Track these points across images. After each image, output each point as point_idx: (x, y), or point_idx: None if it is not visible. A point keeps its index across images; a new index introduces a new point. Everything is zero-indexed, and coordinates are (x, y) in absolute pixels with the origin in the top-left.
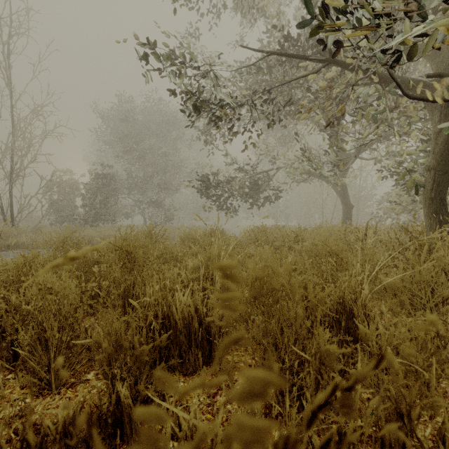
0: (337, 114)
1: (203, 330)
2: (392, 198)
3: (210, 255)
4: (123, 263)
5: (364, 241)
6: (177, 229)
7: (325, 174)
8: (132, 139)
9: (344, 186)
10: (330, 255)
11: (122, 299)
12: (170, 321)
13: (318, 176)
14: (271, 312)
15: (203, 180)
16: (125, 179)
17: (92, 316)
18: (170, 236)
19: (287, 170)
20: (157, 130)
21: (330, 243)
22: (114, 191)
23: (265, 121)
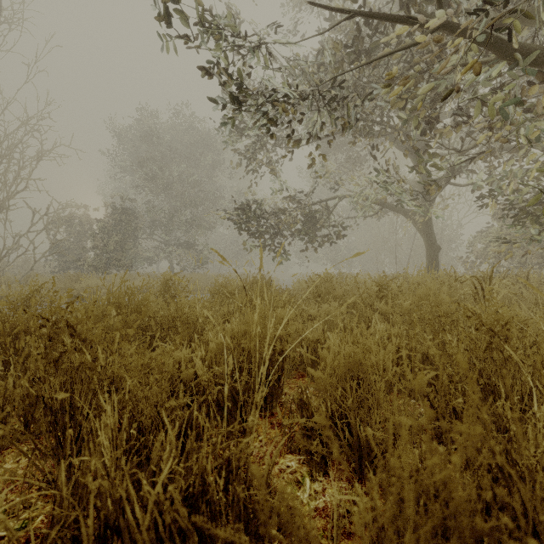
0: (432, 116)
1: (218, 543)
2: (490, 237)
3: (247, 327)
4: (61, 352)
5: (489, 298)
6: (211, 278)
7: (409, 203)
8: (156, 164)
9: (428, 222)
10: (478, 329)
11: (54, 430)
12: (122, 540)
13: (394, 209)
14: (369, 448)
15: (244, 214)
16: (146, 214)
17: (28, 442)
18: (201, 286)
19: (355, 199)
20: (187, 153)
21: (446, 301)
22: (132, 230)
23: (324, 140)
